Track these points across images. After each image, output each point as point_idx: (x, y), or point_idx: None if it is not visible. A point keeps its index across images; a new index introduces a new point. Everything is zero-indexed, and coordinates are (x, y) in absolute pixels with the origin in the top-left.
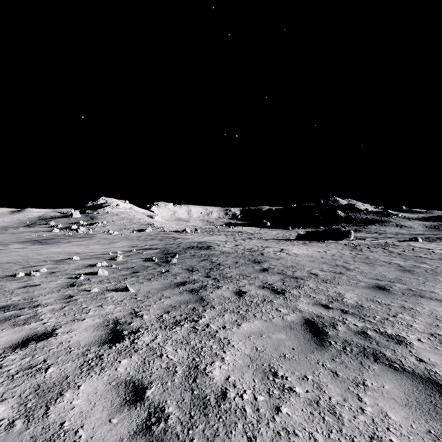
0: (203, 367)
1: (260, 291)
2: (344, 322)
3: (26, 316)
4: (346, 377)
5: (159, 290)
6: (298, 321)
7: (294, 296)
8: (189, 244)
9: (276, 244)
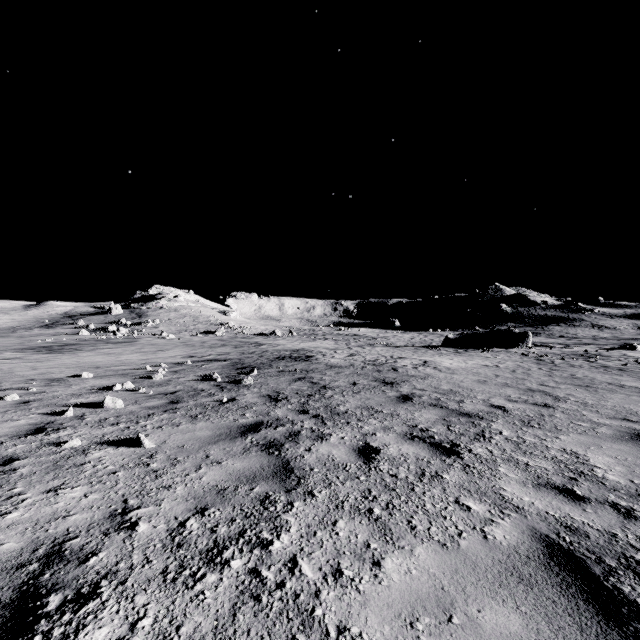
0: None
1: (408, 446)
2: None
3: None
4: None
5: (205, 443)
6: (528, 548)
7: (483, 461)
8: (278, 352)
9: (413, 353)
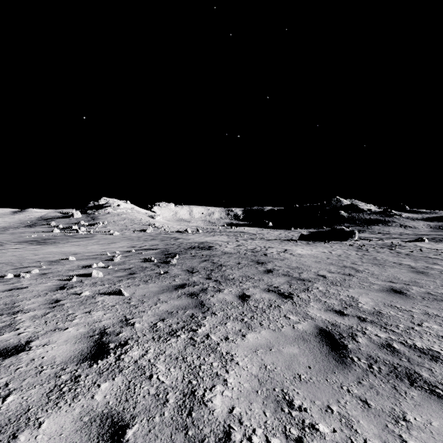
0: (201, 393)
1: (266, 294)
2: (364, 333)
3: (1, 325)
4: (380, 408)
5: (156, 293)
6: (311, 331)
7: (303, 301)
8: (190, 244)
9: (279, 244)
